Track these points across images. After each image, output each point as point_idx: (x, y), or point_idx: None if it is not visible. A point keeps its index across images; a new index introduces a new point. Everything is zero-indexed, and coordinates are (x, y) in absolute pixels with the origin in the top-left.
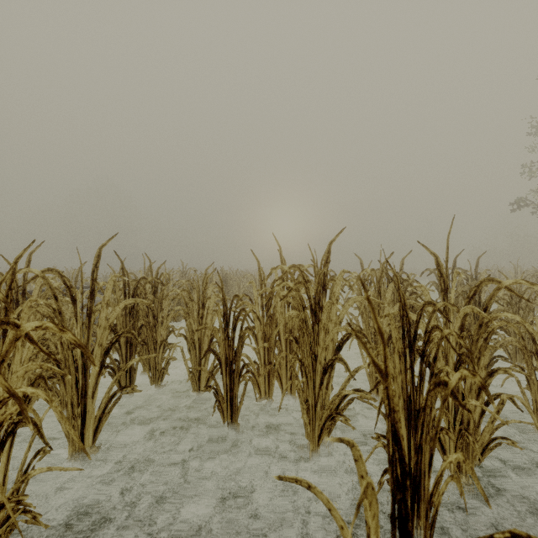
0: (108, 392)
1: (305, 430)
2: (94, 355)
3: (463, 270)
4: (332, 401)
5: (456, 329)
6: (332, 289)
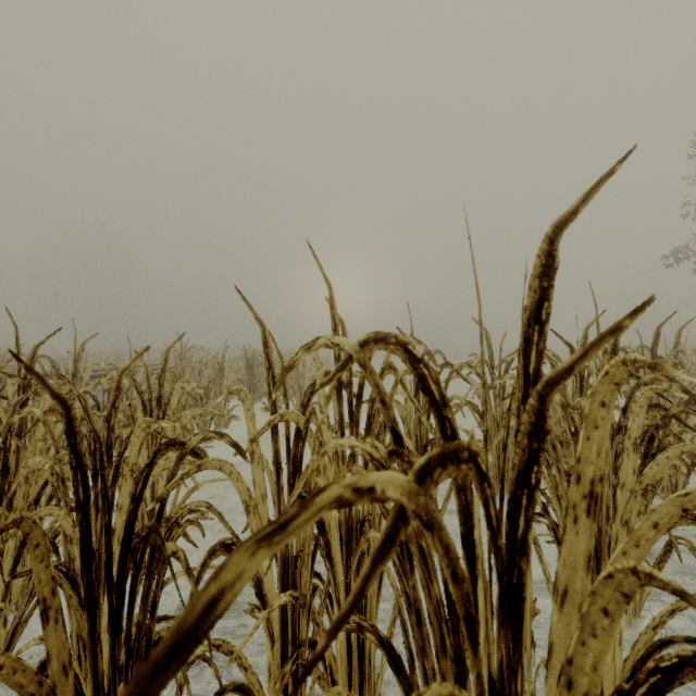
0: None
1: None
2: None
3: (675, 350)
4: None
5: None
6: None
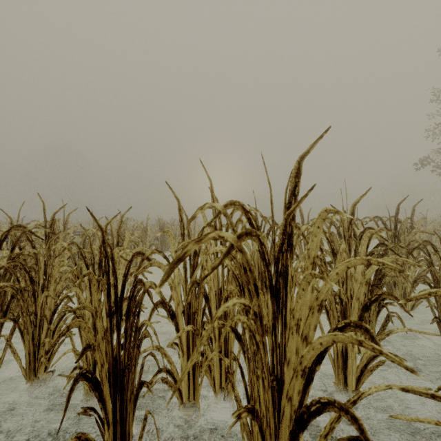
0: None
1: None
2: None
3: (407, 217)
4: None
5: None
6: (295, 242)
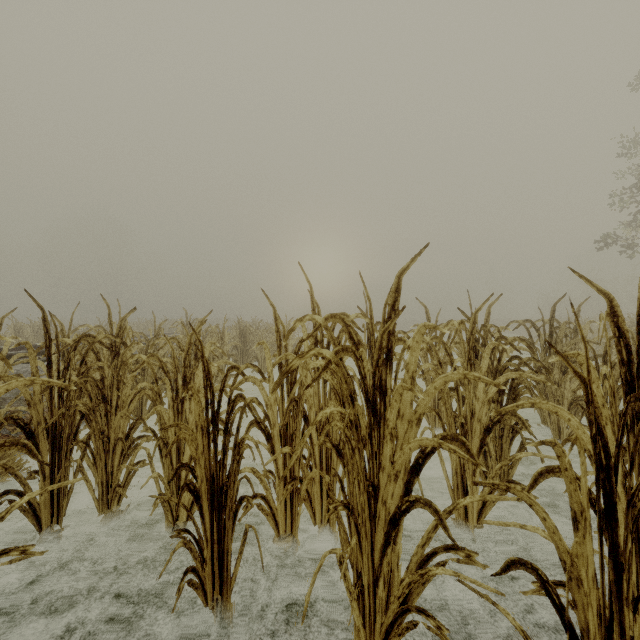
0: None
1: (355, 624)
2: None
3: (565, 322)
4: (409, 584)
5: None
6: (400, 356)
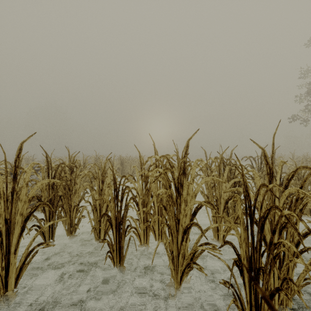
0: (27, 248)
1: (171, 272)
2: (16, 222)
3: None
4: (190, 253)
5: (282, 204)
6: (189, 172)
